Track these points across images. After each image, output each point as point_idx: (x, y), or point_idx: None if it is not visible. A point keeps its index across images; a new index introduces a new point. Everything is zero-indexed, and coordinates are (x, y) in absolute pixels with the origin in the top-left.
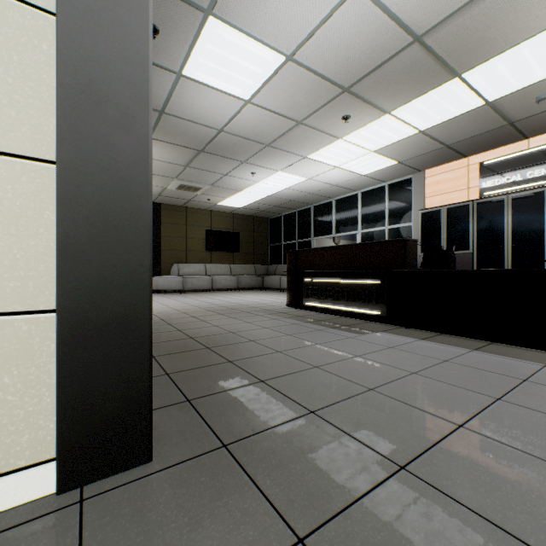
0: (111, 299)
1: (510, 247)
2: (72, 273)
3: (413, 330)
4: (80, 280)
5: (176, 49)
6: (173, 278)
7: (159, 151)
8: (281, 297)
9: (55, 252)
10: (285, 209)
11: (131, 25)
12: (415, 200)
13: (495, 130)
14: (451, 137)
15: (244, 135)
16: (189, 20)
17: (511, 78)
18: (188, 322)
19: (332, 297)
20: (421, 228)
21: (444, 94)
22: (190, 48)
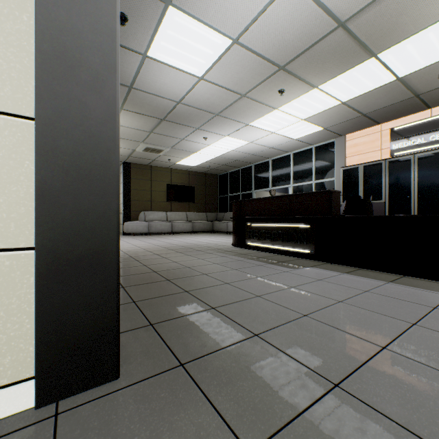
0: (83, 238)
1: (416, 198)
2: (48, 215)
3: (337, 265)
4: (56, 221)
5: (142, 34)
6: (140, 223)
7: (129, 120)
8: (227, 238)
9: (33, 197)
10: (231, 167)
11: (101, 1)
12: (337, 159)
13: (404, 101)
14: (367, 107)
15: (198, 106)
16: (153, 9)
17: (418, 58)
18: (152, 259)
19: (270, 238)
20: (342, 182)
21: (363, 71)
22: (154, 33)
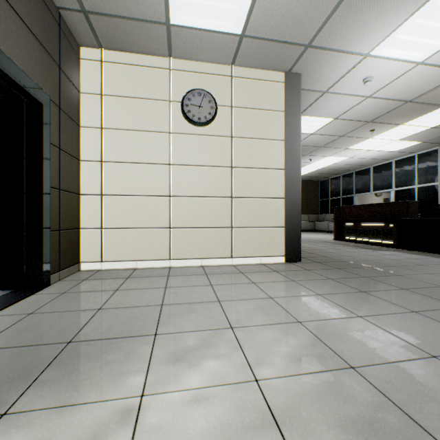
0: (293, 225)
1: None
2: (287, 220)
3: (411, 251)
4: (288, 221)
5: None
6: None
7: None
8: (328, 236)
9: (284, 216)
10: (331, 175)
11: (297, 166)
12: None
13: None
14: None
15: (307, 145)
16: None
17: None
18: None
19: (363, 234)
20: None
21: None
22: None
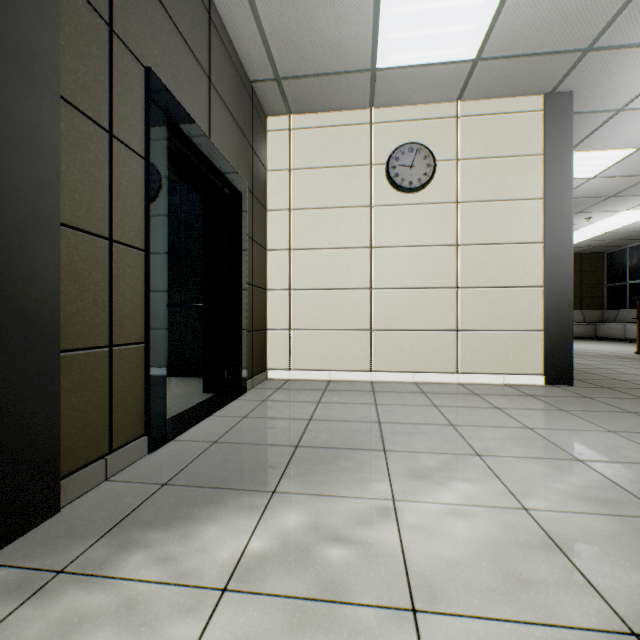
0: (559, 328)
1: None
2: (548, 320)
3: None
4: (550, 322)
5: None
6: None
7: None
8: (625, 347)
9: (542, 313)
10: (631, 241)
11: (566, 236)
12: None
13: None
14: None
15: (582, 196)
16: None
17: None
18: None
19: None
20: None
21: None
22: None
